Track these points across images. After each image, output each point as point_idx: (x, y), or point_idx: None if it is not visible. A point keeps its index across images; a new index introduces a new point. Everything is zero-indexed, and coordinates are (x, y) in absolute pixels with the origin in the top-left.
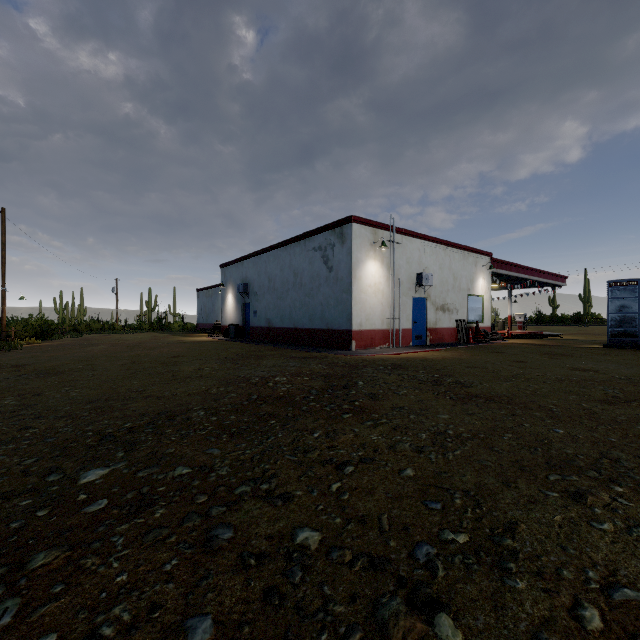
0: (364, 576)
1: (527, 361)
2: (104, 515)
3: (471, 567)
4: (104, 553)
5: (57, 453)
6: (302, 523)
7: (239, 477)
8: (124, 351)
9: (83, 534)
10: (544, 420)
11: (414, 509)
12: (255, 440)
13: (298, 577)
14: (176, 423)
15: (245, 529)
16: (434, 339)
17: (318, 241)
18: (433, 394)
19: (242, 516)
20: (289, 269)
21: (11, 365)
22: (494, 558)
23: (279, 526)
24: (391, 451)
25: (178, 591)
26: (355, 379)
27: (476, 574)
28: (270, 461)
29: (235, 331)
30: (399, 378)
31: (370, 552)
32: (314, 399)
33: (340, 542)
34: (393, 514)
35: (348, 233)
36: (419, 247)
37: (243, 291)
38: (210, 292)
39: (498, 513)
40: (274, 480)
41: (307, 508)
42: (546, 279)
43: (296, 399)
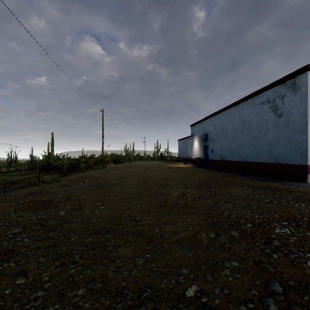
0: None
1: None
2: None
3: None
4: None
5: None
6: None
7: None
8: (142, 172)
9: None
10: None
11: None
12: None
13: None
14: None
15: None
16: None
17: (266, 96)
18: None
19: None
20: (238, 121)
21: (95, 177)
22: None
23: None
24: None
25: None
26: None
27: None
28: None
29: (199, 162)
30: None
31: None
32: None
33: None
34: None
35: (302, 81)
36: None
37: (204, 138)
38: (184, 141)
39: None
40: None
41: None
42: None
43: None
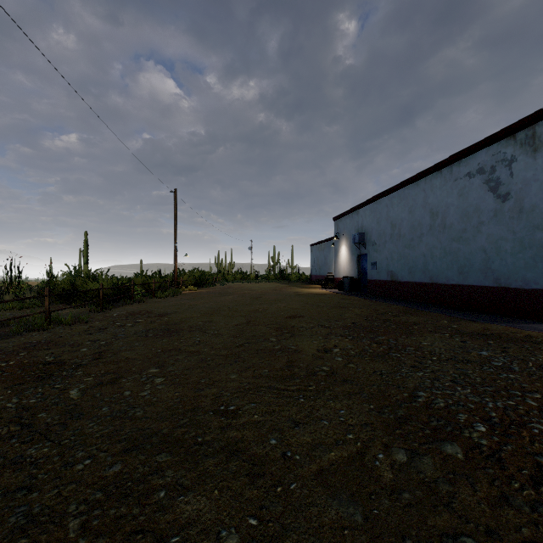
0: None
1: None
2: None
3: None
4: None
5: None
6: None
7: None
8: (246, 303)
9: None
10: None
11: None
12: None
13: None
14: None
15: None
16: None
17: (476, 161)
18: None
19: None
20: (422, 209)
21: (157, 313)
22: None
23: None
24: None
25: None
26: None
27: None
28: None
29: (349, 284)
30: None
31: None
32: None
33: None
34: None
35: None
36: None
37: (359, 241)
38: (322, 246)
39: None
40: None
41: None
42: None
43: None
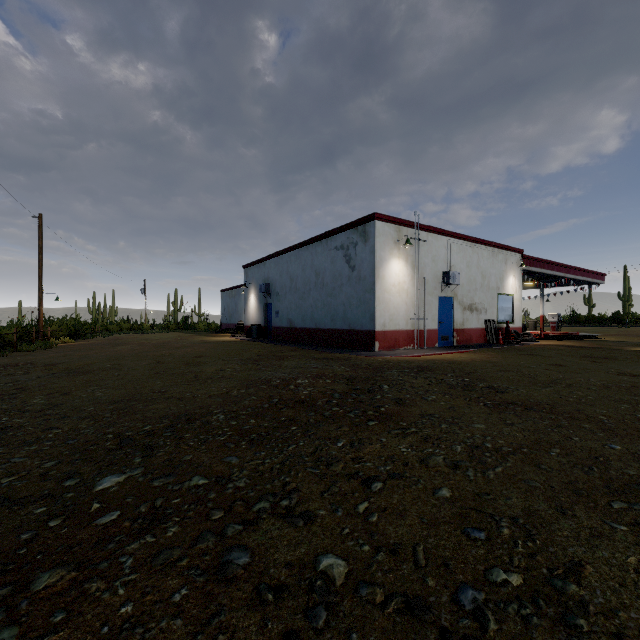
0: (399, 623)
1: (565, 364)
2: (115, 529)
3: (530, 620)
4: (110, 576)
5: (77, 456)
6: (326, 549)
7: (257, 490)
8: (150, 351)
9: (92, 551)
10: (595, 433)
11: (454, 538)
12: (275, 448)
13: (322, 620)
14: (195, 427)
15: (263, 554)
16: (461, 340)
17: (340, 240)
18: (465, 400)
19: (260, 537)
20: (311, 269)
21: (45, 364)
22: (557, 609)
23: (300, 552)
24: (423, 466)
25: (186, 630)
26: (380, 382)
27: (537, 630)
28: (291, 473)
29: (257, 331)
30: (426, 382)
31: (405, 592)
32: (337, 404)
33: (369, 576)
34: (429, 544)
35: (371, 231)
36: (445, 244)
37: (265, 291)
38: (233, 292)
39: (555, 549)
40: (295, 496)
41: (331, 531)
42: (582, 277)
43: (318, 403)
